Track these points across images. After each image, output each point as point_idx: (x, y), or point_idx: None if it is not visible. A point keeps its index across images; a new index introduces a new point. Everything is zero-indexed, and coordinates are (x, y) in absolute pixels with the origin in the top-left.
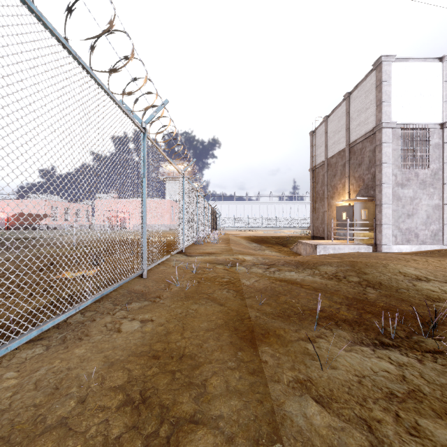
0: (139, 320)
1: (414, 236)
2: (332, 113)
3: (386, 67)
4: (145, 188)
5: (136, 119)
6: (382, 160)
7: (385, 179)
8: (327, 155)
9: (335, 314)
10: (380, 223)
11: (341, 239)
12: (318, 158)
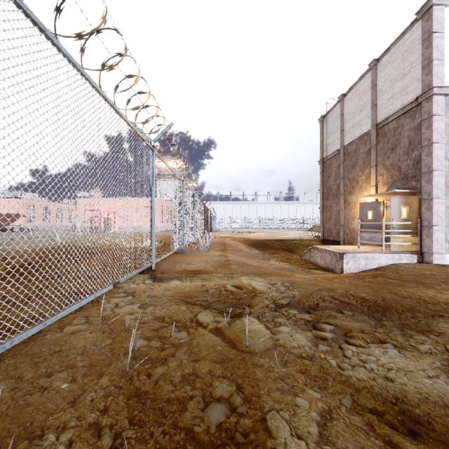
0: None
1: None
2: (351, 90)
3: (438, 12)
4: None
5: None
6: (432, 139)
7: (437, 165)
8: (344, 142)
9: None
10: (430, 223)
11: (365, 245)
12: (331, 147)
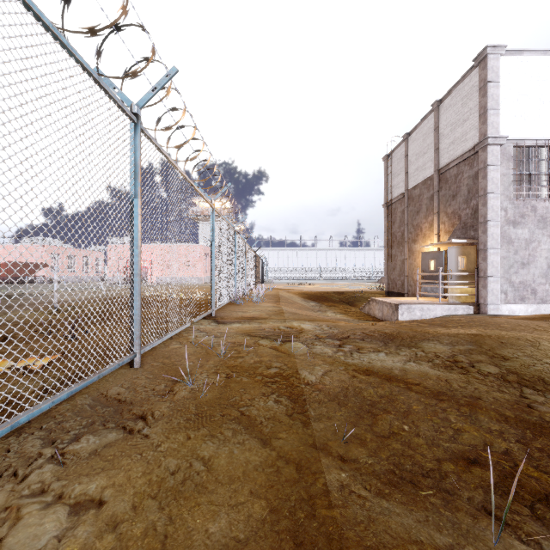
0: (69, 504)
1: (530, 292)
2: (415, 130)
3: (493, 62)
4: (138, 215)
5: (122, 99)
6: (487, 189)
7: (492, 215)
8: (408, 185)
9: (513, 476)
10: (485, 274)
11: (427, 296)
12: (395, 190)
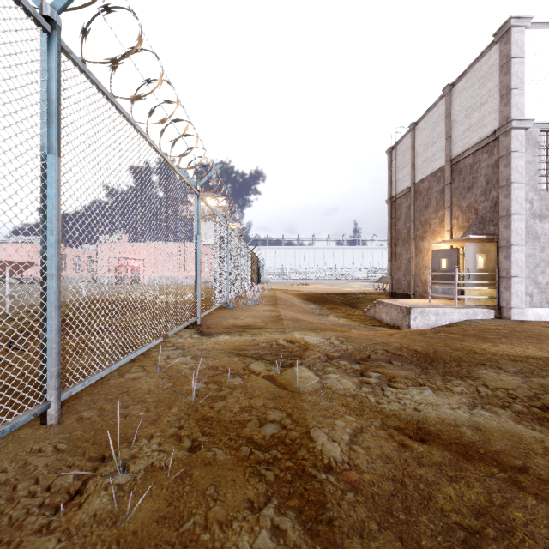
0: None
1: None
2: (423, 118)
3: (517, 35)
4: (53, 182)
5: None
6: (511, 179)
7: (516, 208)
8: (415, 178)
9: None
10: (508, 274)
11: (439, 298)
12: (400, 184)
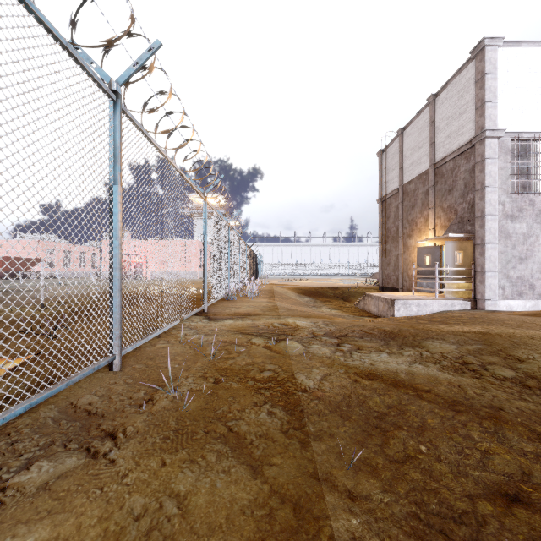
0: None
1: (528, 288)
2: (410, 124)
3: (491, 54)
4: (117, 203)
5: (101, 75)
6: (485, 183)
7: (490, 209)
8: (403, 180)
9: None
10: (483, 269)
11: (423, 292)
12: (390, 185)
